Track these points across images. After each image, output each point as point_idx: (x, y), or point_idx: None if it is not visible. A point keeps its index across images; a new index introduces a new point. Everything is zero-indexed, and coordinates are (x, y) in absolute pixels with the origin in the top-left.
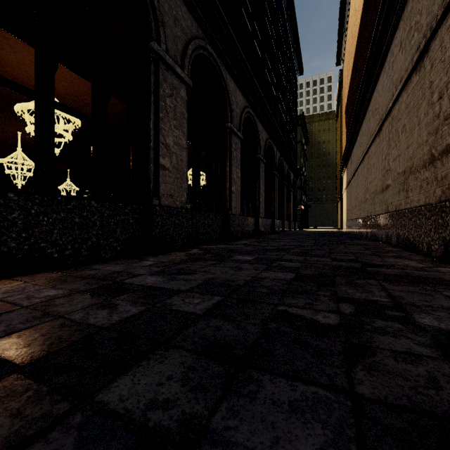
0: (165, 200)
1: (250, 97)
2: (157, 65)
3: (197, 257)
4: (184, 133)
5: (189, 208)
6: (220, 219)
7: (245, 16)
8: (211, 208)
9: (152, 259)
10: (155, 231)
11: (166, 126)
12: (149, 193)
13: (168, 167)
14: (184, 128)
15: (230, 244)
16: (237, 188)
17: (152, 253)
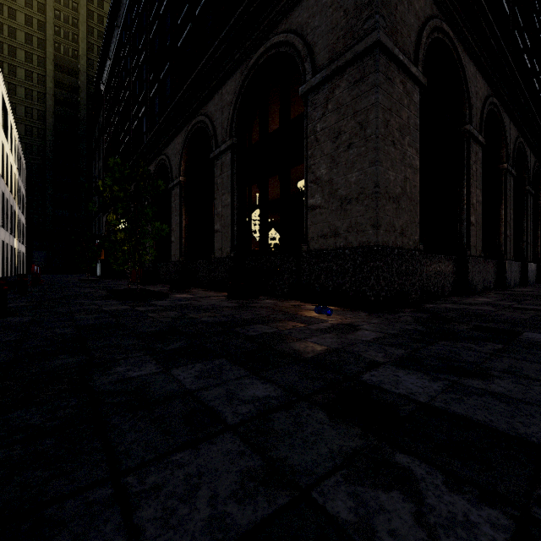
0: (472, 250)
1: (521, 124)
2: (467, 141)
3: (520, 298)
4: (480, 190)
5: (482, 256)
6: (495, 265)
7: (517, 37)
8: (488, 254)
9: (478, 298)
10: (469, 277)
11: (472, 189)
12: (462, 246)
13: (473, 223)
14: (480, 185)
15: (515, 291)
16: (510, 231)
17: (467, 294)
